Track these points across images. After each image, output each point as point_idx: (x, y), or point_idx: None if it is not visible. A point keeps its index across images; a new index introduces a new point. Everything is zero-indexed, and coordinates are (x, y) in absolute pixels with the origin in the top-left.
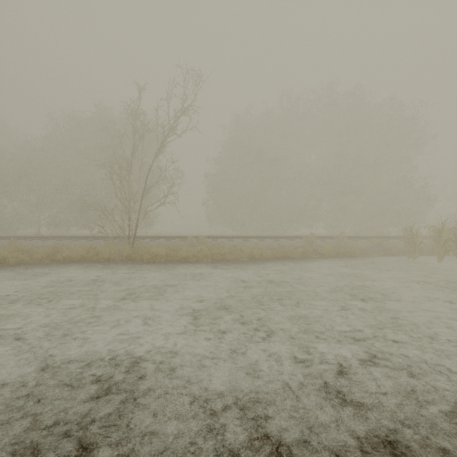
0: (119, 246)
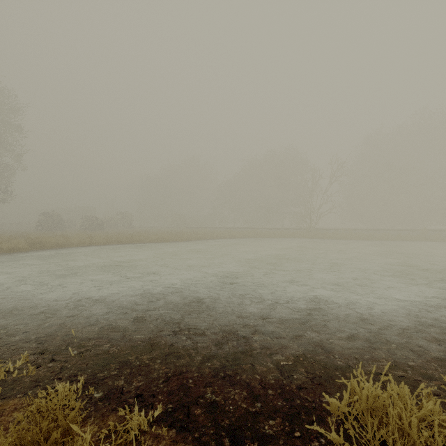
0: (307, 232)
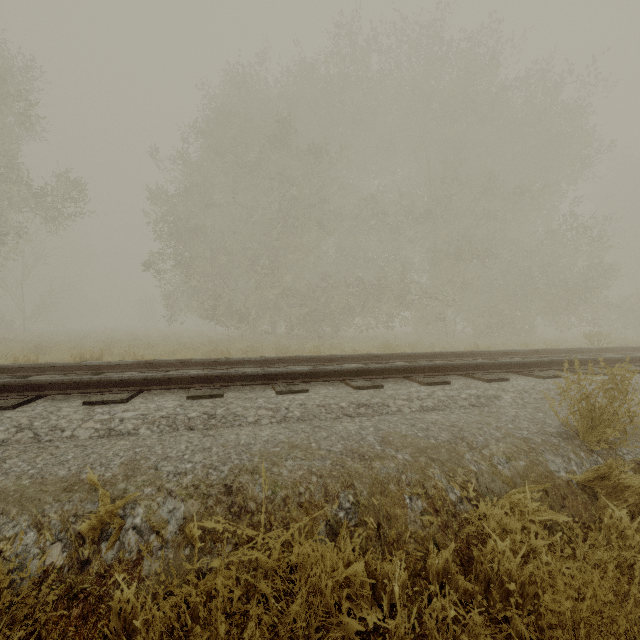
0: None
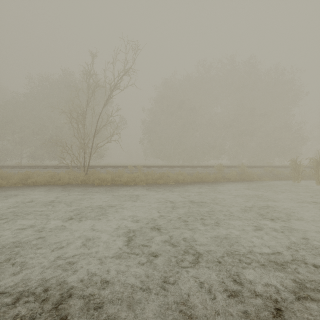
0: (76, 173)
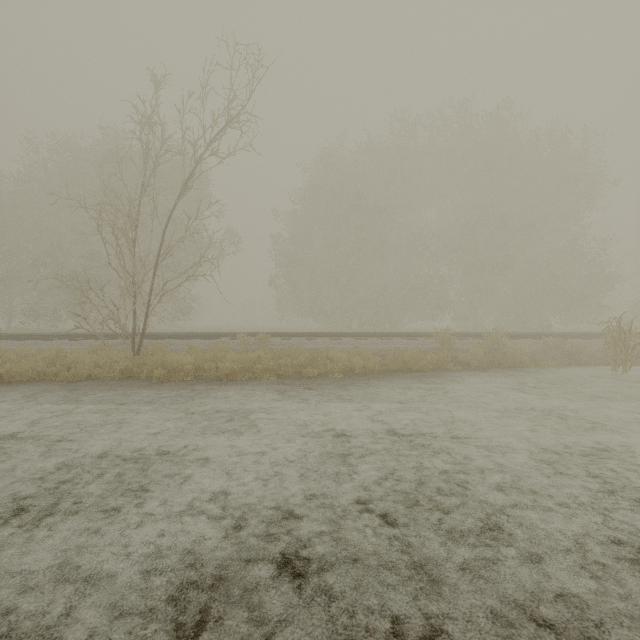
0: (115, 352)
